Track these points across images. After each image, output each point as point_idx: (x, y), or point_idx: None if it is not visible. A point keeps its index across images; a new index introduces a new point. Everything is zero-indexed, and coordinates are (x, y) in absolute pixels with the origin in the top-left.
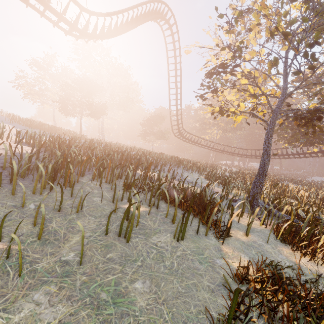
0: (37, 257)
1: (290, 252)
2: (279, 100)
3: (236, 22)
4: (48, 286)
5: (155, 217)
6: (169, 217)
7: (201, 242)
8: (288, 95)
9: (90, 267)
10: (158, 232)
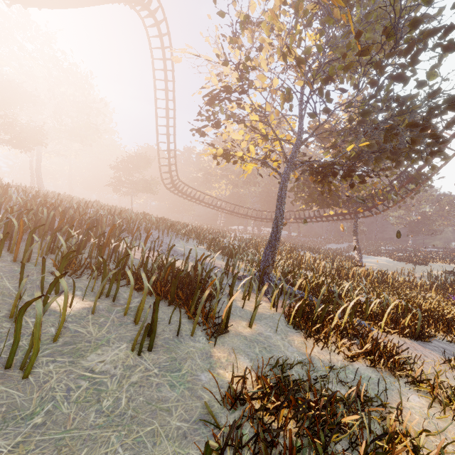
0: None
1: (302, 340)
2: (294, 148)
3: (241, 28)
4: None
5: (106, 317)
6: (133, 314)
7: (181, 349)
8: (303, 142)
9: None
10: (103, 344)
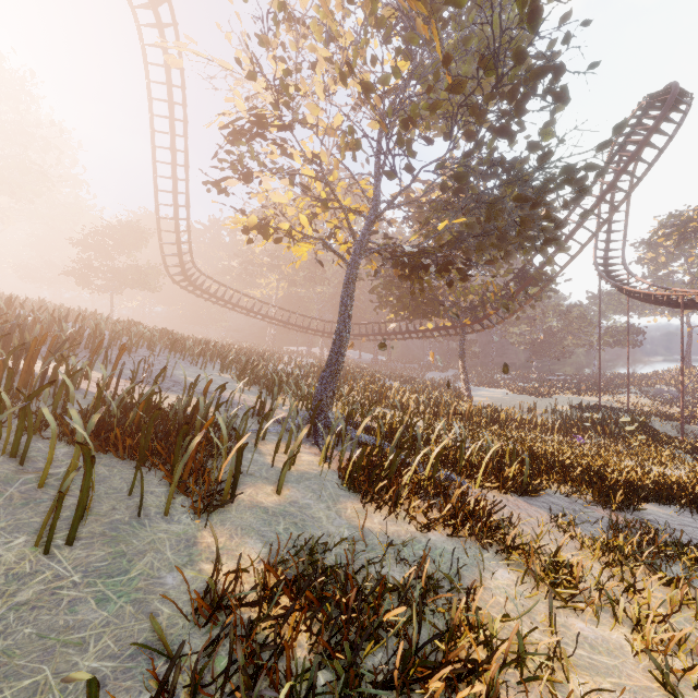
0: None
1: (359, 508)
2: (367, 222)
3: (275, 23)
4: None
5: None
6: (58, 485)
7: (141, 537)
8: (379, 215)
9: None
10: None
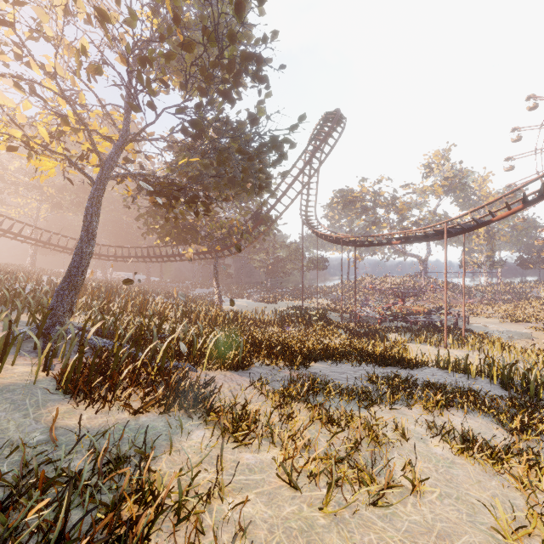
0: None
1: (69, 408)
2: (115, 147)
3: None
4: None
5: None
6: None
7: None
8: (127, 142)
9: None
10: None
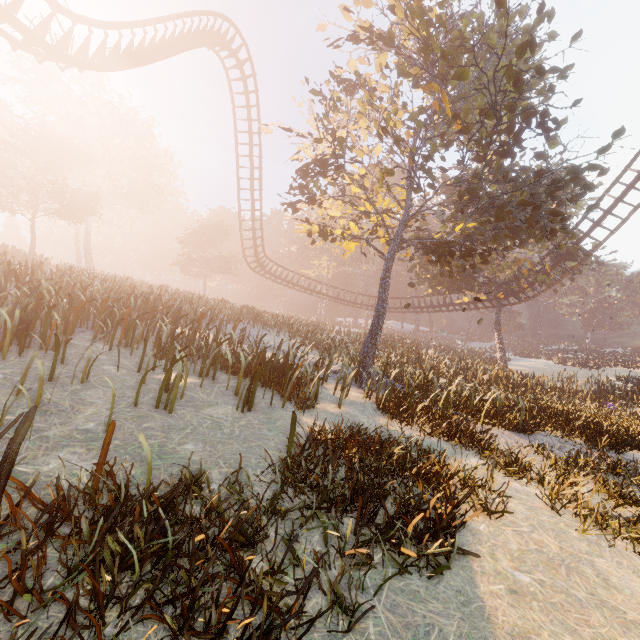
0: (42, 426)
1: (388, 421)
2: (400, 225)
3: (334, 108)
4: (73, 449)
5: (210, 390)
6: (232, 390)
7: (275, 414)
8: (409, 219)
9: (122, 434)
10: (214, 405)
